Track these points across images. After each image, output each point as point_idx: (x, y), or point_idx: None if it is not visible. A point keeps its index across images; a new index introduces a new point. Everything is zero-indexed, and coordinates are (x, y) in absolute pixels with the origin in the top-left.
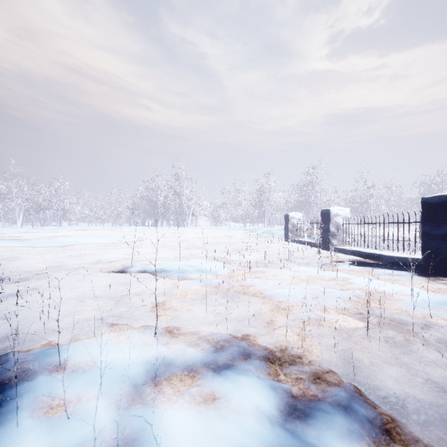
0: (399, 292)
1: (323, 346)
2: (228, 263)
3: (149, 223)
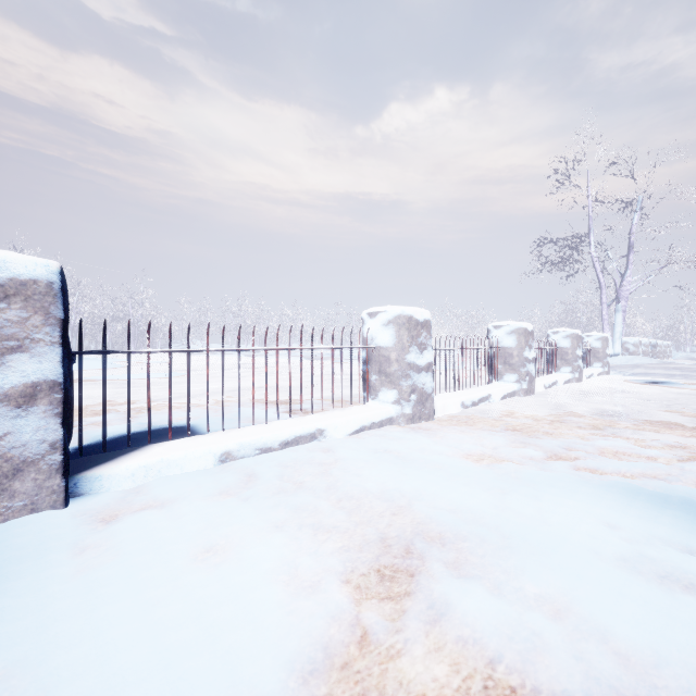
0: None
1: None
2: None
3: None
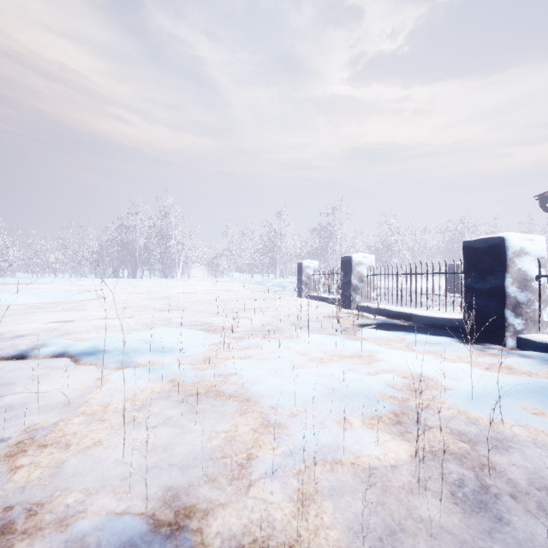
0: (446, 373)
1: (341, 523)
2: (211, 333)
3: (126, 273)
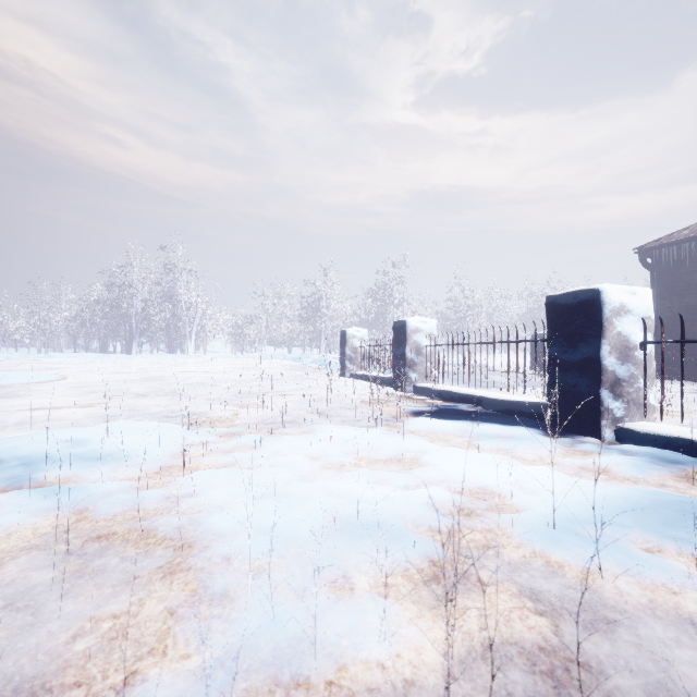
0: (520, 484)
1: None
2: (193, 428)
3: (119, 347)
